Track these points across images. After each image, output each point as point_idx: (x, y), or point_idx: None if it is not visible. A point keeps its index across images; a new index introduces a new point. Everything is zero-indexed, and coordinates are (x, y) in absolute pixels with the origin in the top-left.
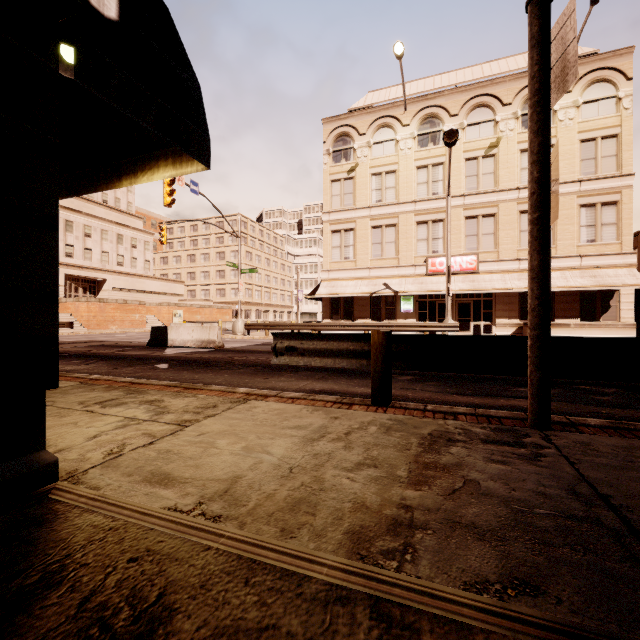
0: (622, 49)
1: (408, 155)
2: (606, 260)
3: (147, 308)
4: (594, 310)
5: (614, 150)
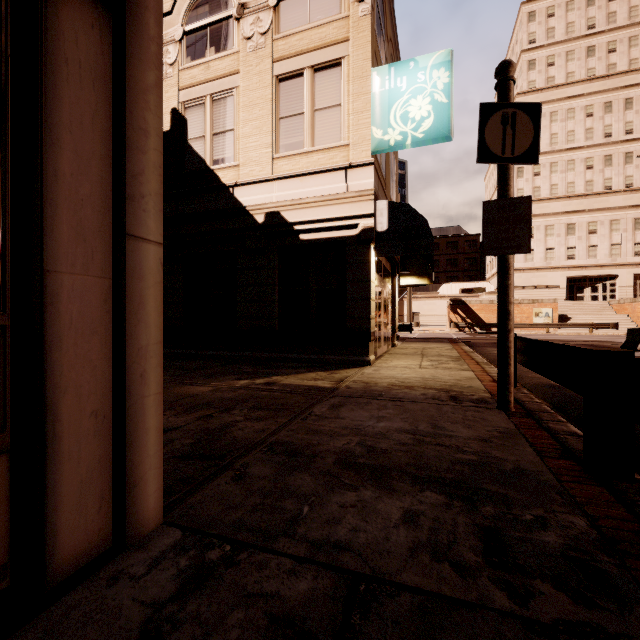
0: None
1: None
2: None
3: None
4: None
5: None
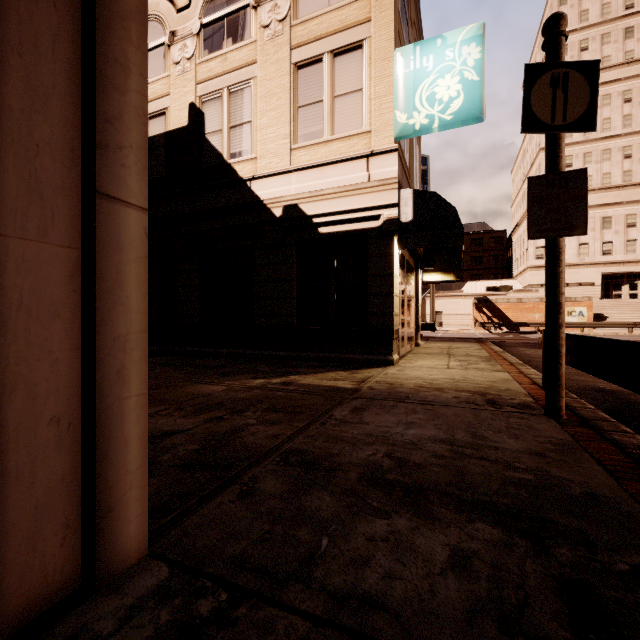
0: None
1: None
2: None
3: None
4: None
5: None
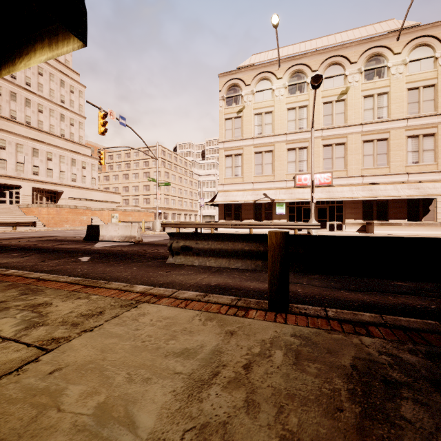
0: (438, 22)
1: (281, 100)
2: (426, 176)
3: (93, 212)
4: (417, 213)
5: (432, 96)
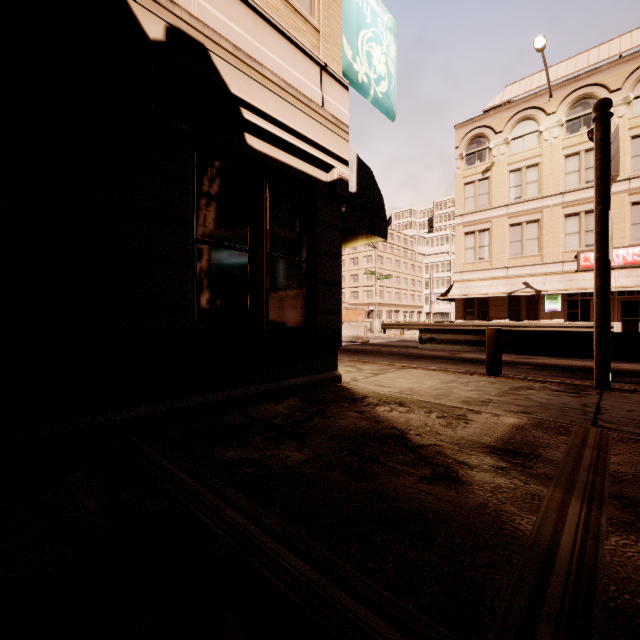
0: None
1: (554, 145)
2: None
3: None
4: None
5: None
